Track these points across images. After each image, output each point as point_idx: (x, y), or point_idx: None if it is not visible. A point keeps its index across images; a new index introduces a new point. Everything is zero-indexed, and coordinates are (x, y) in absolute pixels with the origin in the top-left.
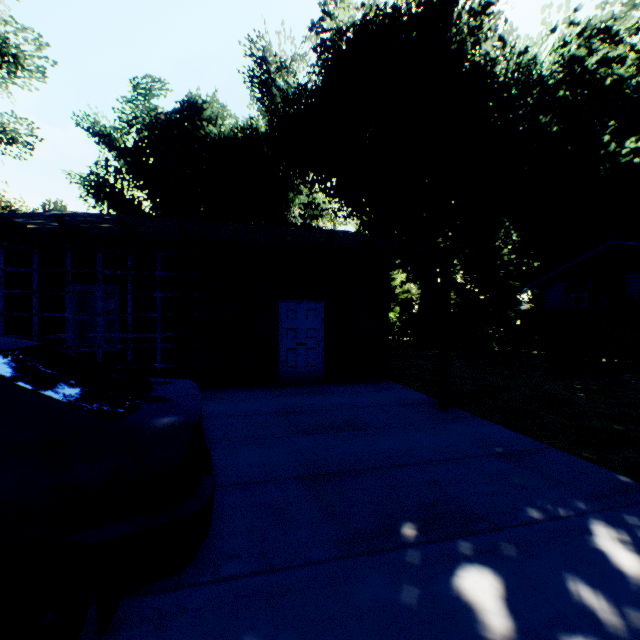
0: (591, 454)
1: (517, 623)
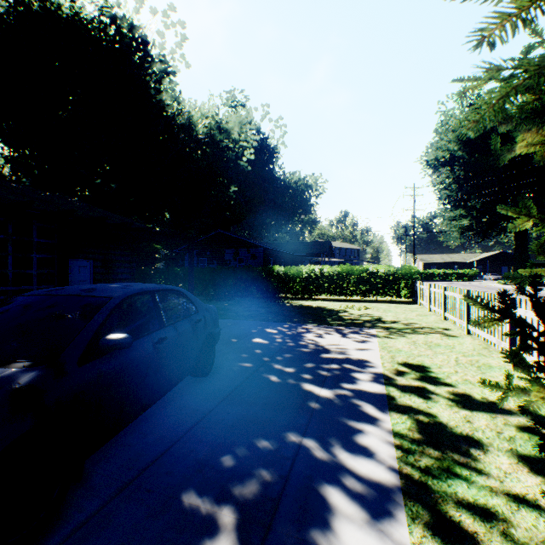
0: (252, 319)
1: (268, 341)
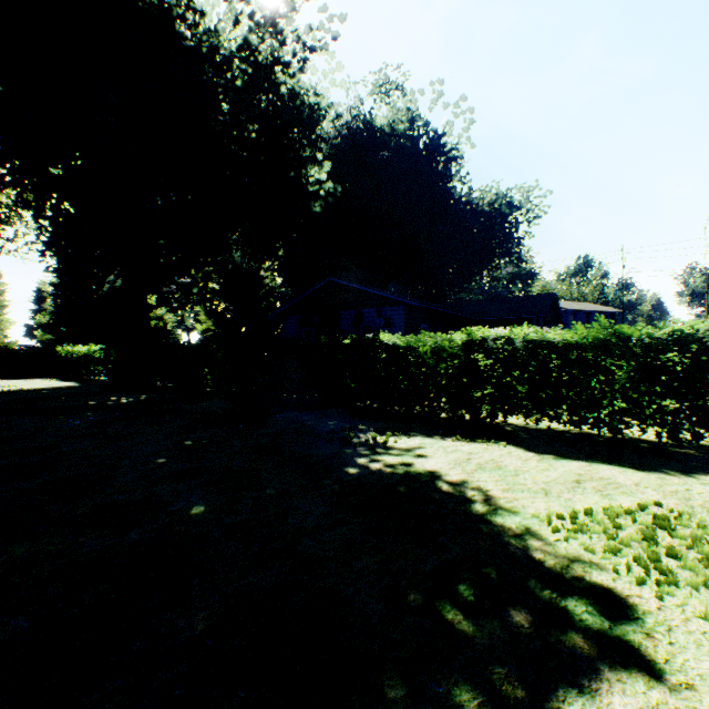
0: None
1: None
